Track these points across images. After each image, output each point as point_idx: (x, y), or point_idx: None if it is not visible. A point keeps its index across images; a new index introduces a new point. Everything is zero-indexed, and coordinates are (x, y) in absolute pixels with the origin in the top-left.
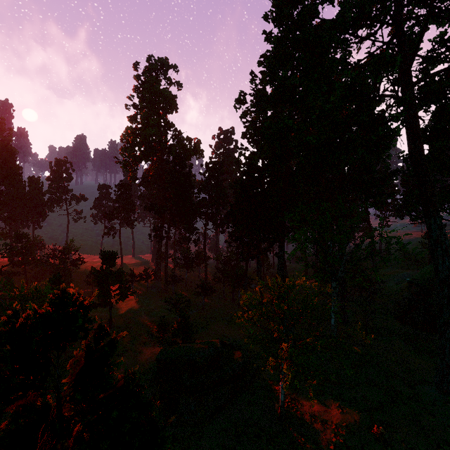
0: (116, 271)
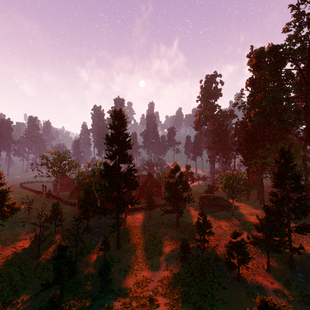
0: (190, 172)
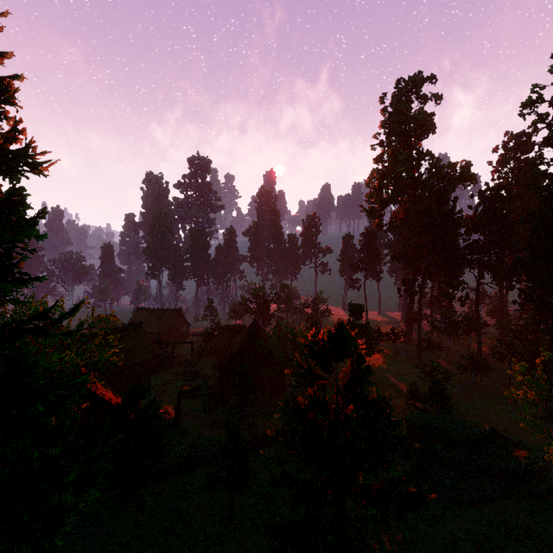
0: (362, 325)
